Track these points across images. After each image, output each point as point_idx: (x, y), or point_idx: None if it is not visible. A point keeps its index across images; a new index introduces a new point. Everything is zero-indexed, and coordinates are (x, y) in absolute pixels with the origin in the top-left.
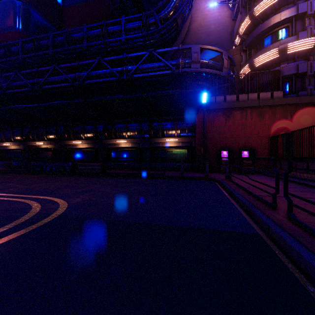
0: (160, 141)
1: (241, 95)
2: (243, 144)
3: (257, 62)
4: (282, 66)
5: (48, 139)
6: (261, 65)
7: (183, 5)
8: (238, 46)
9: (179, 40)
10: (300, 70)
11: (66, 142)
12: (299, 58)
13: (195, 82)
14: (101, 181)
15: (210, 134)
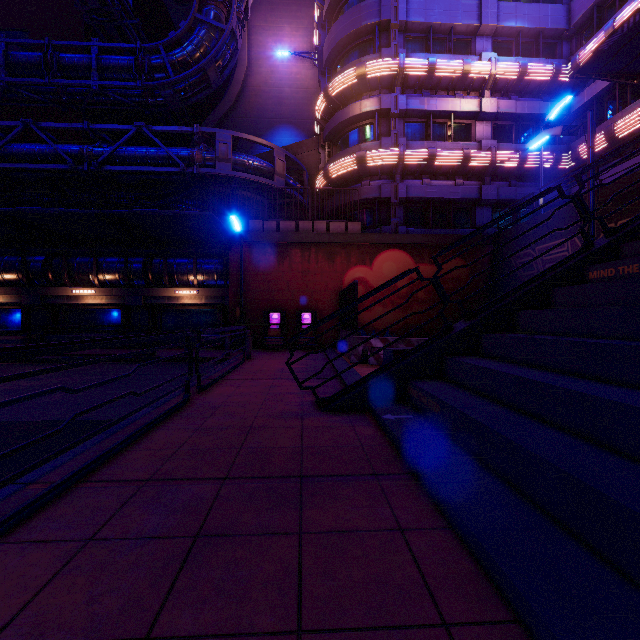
0: (165, 295)
1: (303, 223)
2: (305, 302)
3: (333, 171)
4: (364, 183)
5: None
6: (339, 176)
7: (216, 49)
8: (316, 137)
9: (226, 102)
10: (383, 194)
11: None
12: (384, 175)
13: (230, 192)
14: (5, 372)
15: (254, 284)
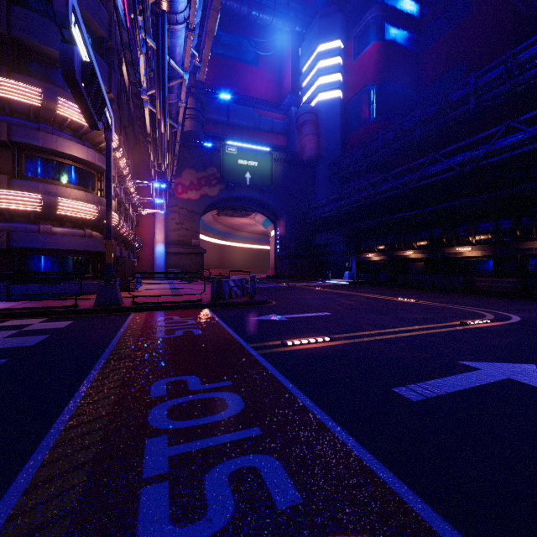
0: None
1: None
2: None
3: None
4: None
5: (417, 247)
6: None
7: None
8: None
9: None
10: None
11: (445, 250)
12: None
13: None
14: (529, 303)
15: None
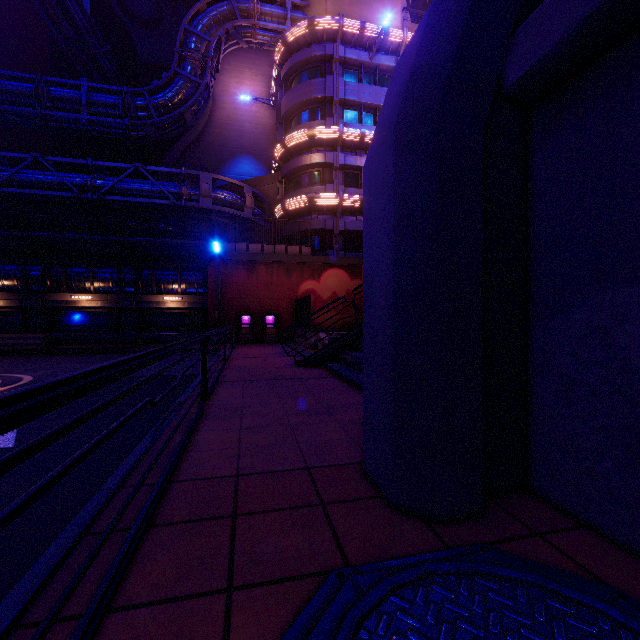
0: (154, 300)
1: (267, 246)
2: (269, 307)
3: (289, 205)
4: (314, 216)
5: None
6: (294, 209)
7: (194, 99)
8: (274, 173)
9: (194, 131)
10: (328, 227)
11: None
12: (329, 212)
13: (208, 219)
14: (53, 360)
15: (229, 293)
